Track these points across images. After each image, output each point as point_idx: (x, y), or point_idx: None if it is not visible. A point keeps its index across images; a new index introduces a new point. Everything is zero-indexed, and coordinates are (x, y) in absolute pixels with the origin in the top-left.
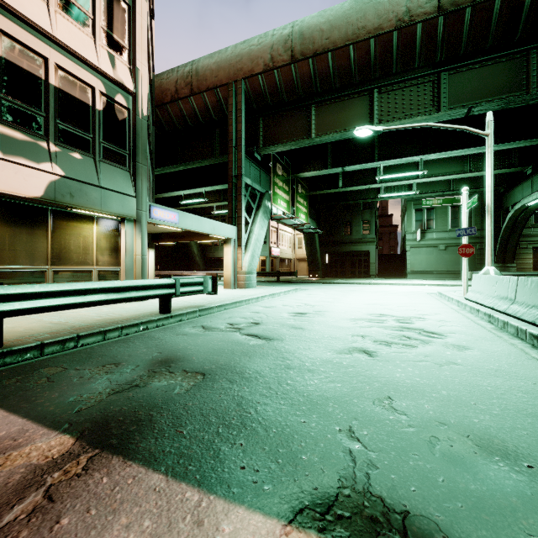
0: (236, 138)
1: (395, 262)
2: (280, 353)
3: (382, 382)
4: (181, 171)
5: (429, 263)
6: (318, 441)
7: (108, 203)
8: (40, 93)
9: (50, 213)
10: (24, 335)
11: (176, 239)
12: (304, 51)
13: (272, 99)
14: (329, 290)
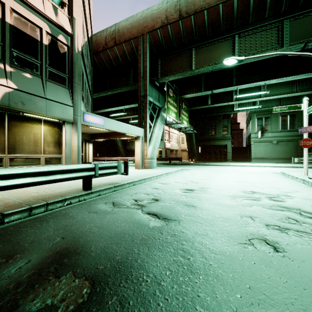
0: (143, 72)
1: (242, 152)
2: (179, 242)
3: None
4: (111, 96)
5: (266, 152)
6: None
7: (51, 110)
8: None
9: (7, 116)
10: None
11: (105, 137)
12: (188, 11)
13: (166, 45)
14: (204, 170)
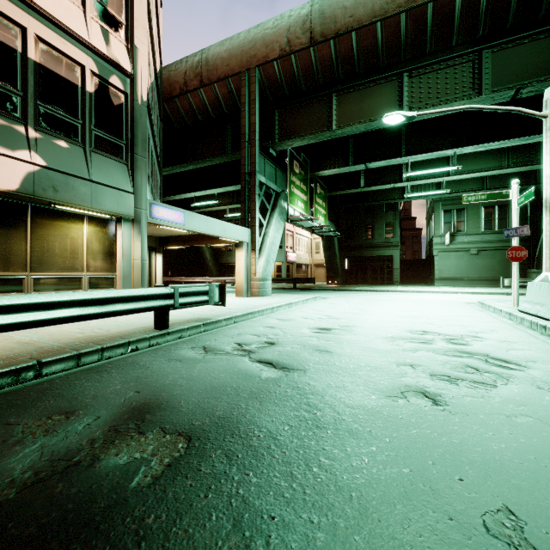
0: (250, 133)
1: (420, 268)
2: (303, 395)
3: (477, 466)
4: (193, 171)
5: (459, 269)
6: None
7: (100, 200)
8: (16, 68)
9: (30, 210)
10: None
11: (184, 242)
12: (325, 32)
13: (289, 88)
14: (352, 299)
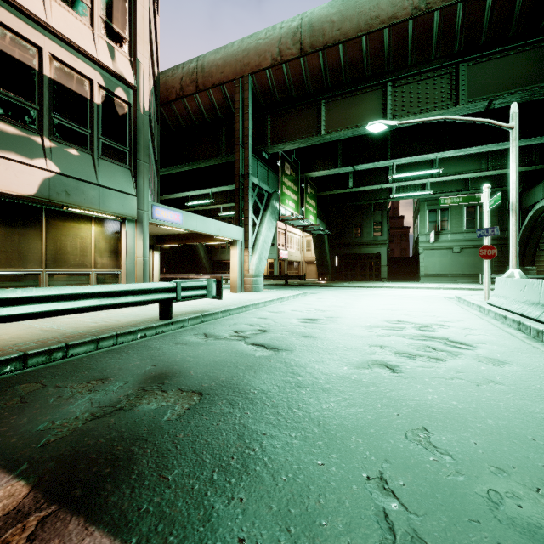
0: (243, 136)
1: (407, 265)
2: (289, 367)
3: (412, 407)
4: (188, 171)
5: (443, 266)
6: (341, 496)
7: (106, 202)
8: (34, 85)
9: (45, 212)
10: (8, 345)
11: (181, 241)
12: (314, 44)
13: (280, 95)
14: (340, 294)
